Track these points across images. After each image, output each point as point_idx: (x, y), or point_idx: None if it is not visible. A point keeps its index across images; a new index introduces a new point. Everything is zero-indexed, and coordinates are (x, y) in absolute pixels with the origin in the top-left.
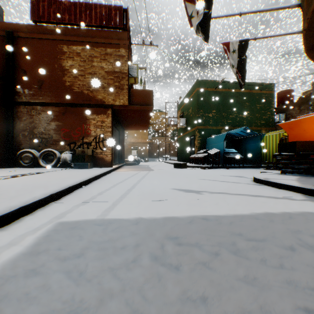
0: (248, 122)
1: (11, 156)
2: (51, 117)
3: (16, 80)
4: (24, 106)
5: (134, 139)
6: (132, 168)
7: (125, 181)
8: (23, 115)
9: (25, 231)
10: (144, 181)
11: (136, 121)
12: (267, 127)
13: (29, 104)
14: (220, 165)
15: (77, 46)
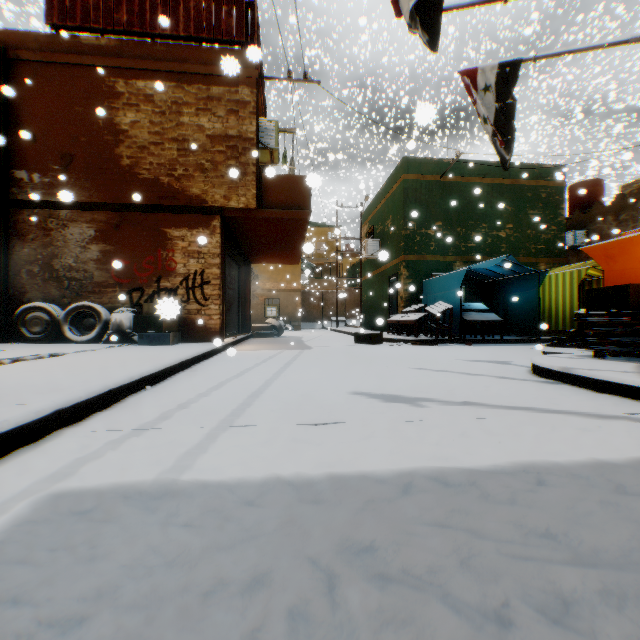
0: (509, 248)
1: (2, 317)
2: (90, 235)
3: (15, 154)
4: (31, 210)
5: (272, 283)
6: (267, 343)
7: (248, 374)
8: (29, 228)
9: None
10: (290, 374)
11: (275, 245)
12: (549, 258)
13: (43, 206)
14: (452, 336)
15: (146, 81)
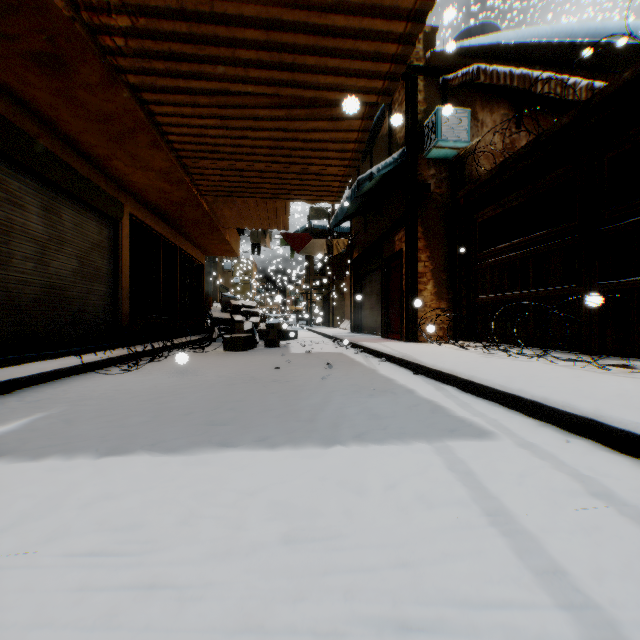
0: None
1: None
2: None
3: None
4: None
5: None
6: None
7: None
8: None
9: (509, 425)
10: None
11: None
12: None
13: None
14: None
15: None
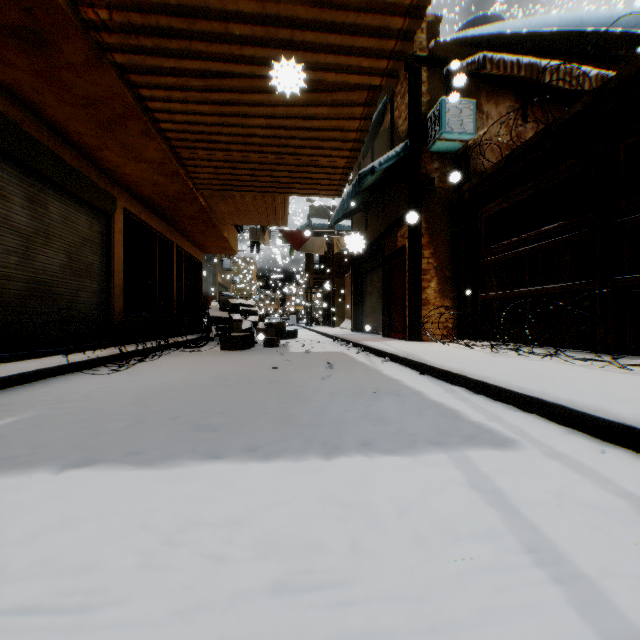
0: None
1: None
2: None
3: None
4: None
5: None
6: None
7: None
8: None
9: (532, 432)
10: None
11: None
12: None
13: None
14: None
15: None
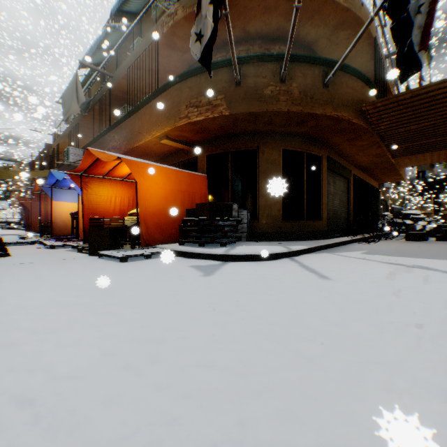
0: None
1: None
2: None
3: None
4: None
5: None
6: None
7: None
8: None
9: None
10: None
11: None
12: None
13: None
14: None
15: None
